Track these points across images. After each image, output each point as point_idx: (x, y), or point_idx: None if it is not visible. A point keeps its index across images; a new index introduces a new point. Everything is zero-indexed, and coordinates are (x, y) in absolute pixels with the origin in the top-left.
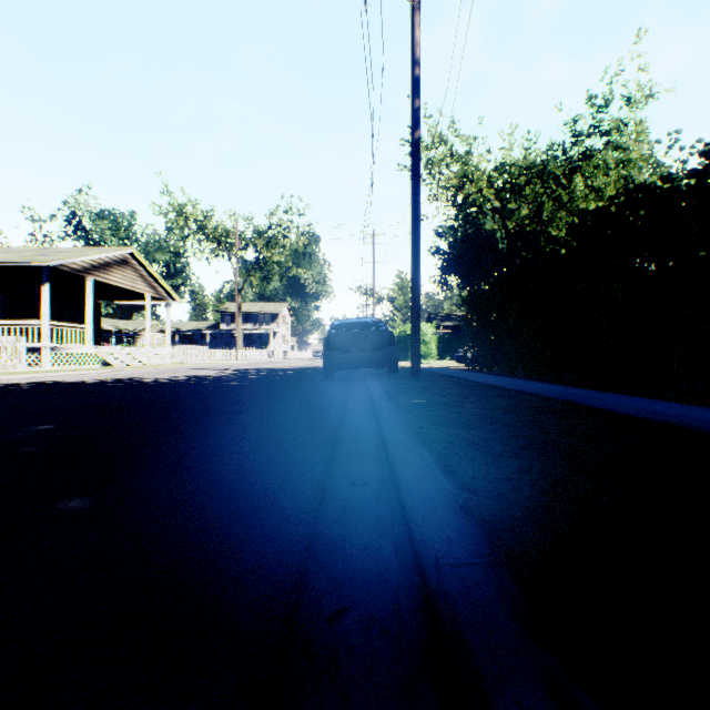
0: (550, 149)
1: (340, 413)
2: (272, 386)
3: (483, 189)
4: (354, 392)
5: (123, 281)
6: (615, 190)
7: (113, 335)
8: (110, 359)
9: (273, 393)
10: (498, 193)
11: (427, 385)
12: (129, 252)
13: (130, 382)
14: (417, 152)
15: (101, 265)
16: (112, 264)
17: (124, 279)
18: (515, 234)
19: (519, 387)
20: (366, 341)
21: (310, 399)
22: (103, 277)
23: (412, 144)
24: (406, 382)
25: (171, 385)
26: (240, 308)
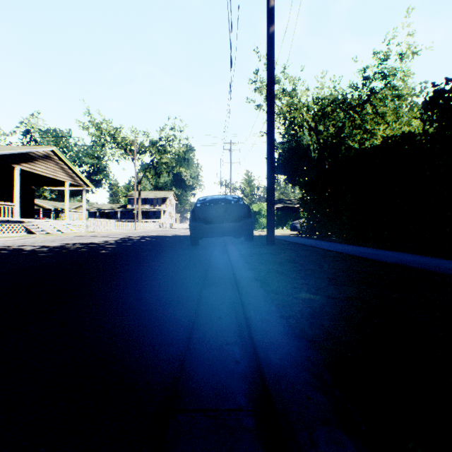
0: (349, 87)
1: (187, 319)
2: (135, 256)
3: (303, 115)
4: (215, 263)
5: (46, 171)
6: (392, 115)
7: (43, 211)
8: (33, 229)
9: (126, 266)
10: (314, 117)
11: (291, 256)
12: (50, 149)
13: (6, 250)
14: (272, 45)
15: (27, 158)
16: (37, 158)
17: (47, 169)
18: (324, 145)
19: (391, 259)
20: (227, 213)
21: (159, 279)
22: (29, 168)
23: (267, 39)
24: (266, 251)
25: (36, 255)
26: (139, 194)
